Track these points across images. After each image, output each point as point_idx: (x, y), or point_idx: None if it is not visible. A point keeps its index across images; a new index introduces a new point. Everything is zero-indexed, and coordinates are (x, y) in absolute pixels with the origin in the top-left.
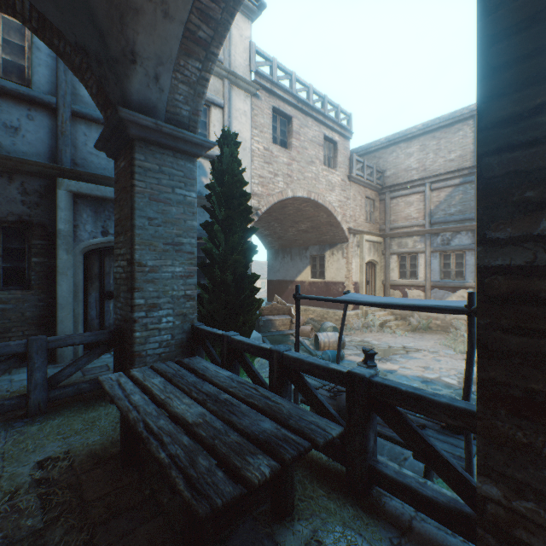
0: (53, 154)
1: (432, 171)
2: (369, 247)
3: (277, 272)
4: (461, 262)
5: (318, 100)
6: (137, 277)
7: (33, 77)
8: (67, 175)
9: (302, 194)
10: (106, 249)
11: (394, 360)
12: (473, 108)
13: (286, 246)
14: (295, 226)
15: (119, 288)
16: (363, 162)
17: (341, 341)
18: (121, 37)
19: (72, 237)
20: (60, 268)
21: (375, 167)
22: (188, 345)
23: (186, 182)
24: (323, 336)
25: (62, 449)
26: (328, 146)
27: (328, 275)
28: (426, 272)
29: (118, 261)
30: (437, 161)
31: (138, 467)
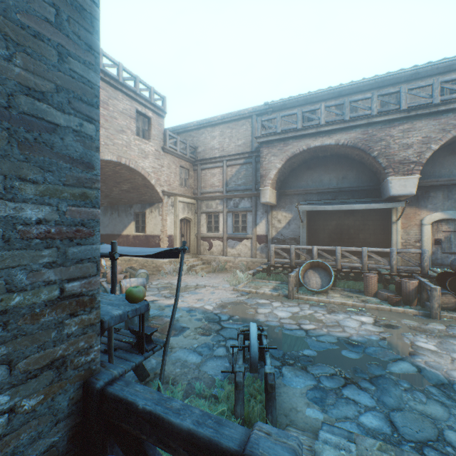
0: None
1: (228, 152)
2: (184, 207)
3: (107, 227)
4: (245, 220)
5: (130, 78)
6: None
7: None
8: None
9: (111, 157)
10: None
11: (181, 296)
12: (250, 110)
13: (114, 204)
14: (118, 186)
15: None
16: (177, 138)
17: (143, 285)
18: None
19: None
20: None
21: (189, 143)
22: None
23: None
24: (126, 282)
25: None
26: (143, 120)
27: (148, 230)
28: (224, 227)
29: None
30: (231, 145)
31: None
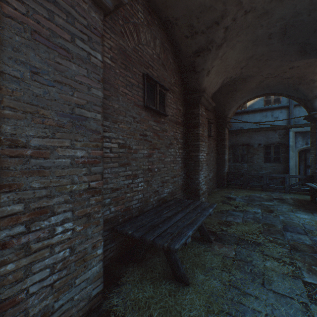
0: (287, 121)
1: None
2: None
3: None
4: None
5: None
6: None
7: (281, 100)
8: (292, 126)
9: None
10: (306, 149)
11: None
12: None
13: None
14: None
15: (311, 163)
16: None
17: None
18: (311, 94)
19: (294, 146)
20: (290, 157)
21: None
22: None
23: None
24: None
25: (295, 197)
26: None
27: None
28: None
29: (310, 154)
30: None
31: (314, 203)
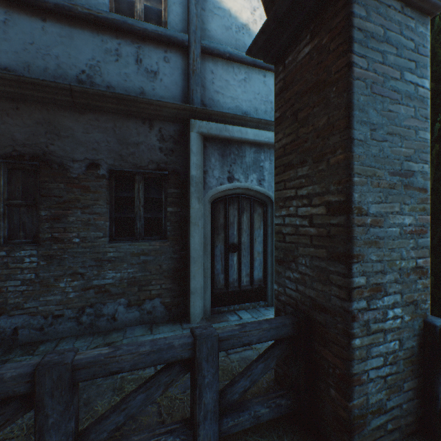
0: (184, 97)
1: None
2: None
3: None
4: None
5: None
6: (355, 235)
7: (168, 17)
8: (197, 116)
9: None
10: (230, 197)
11: None
12: None
13: None
14: None
15: (290, 249)
16: None
17: None
18: None
19: (202, 184)
20: (193, 218)
21: None
22: (418, 359)
23: (416, 60)
24: None
25: None
26: None
27: None
28: None
29: (286, 207)
30: None
31: None
